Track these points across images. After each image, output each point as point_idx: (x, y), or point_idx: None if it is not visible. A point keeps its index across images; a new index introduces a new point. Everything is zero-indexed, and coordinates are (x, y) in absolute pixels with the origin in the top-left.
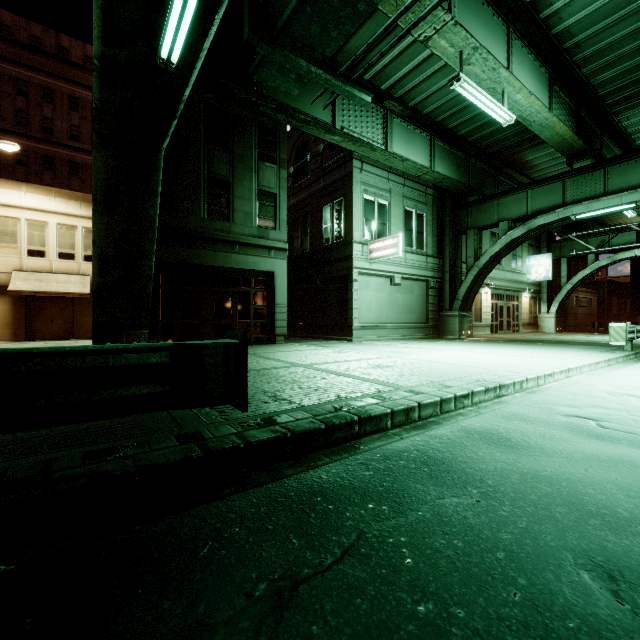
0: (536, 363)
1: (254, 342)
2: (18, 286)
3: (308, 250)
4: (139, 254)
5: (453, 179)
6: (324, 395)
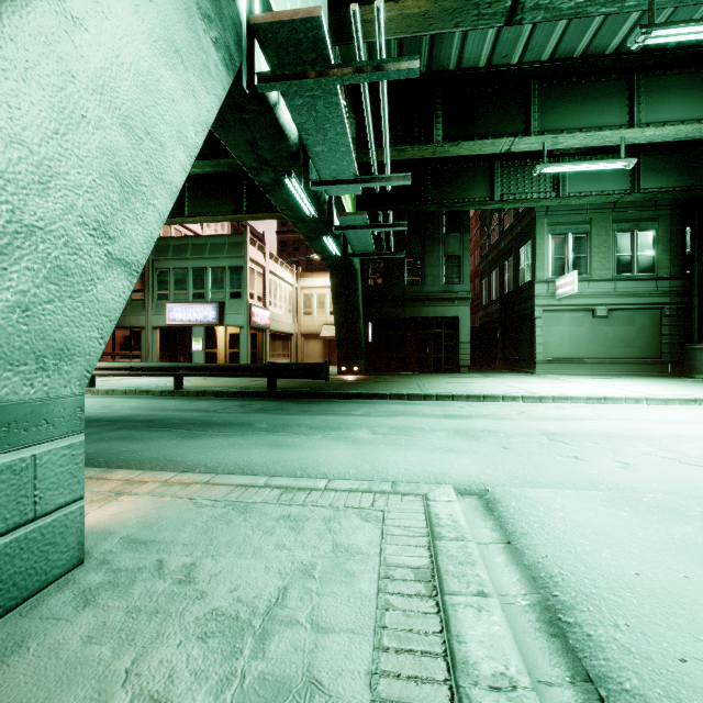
0: (596, 393)
1: (445, 371)
2: (324, 334)
3: (511, 289)
4: (353, 320)
5: (680, 187)
6: (383, 389)
